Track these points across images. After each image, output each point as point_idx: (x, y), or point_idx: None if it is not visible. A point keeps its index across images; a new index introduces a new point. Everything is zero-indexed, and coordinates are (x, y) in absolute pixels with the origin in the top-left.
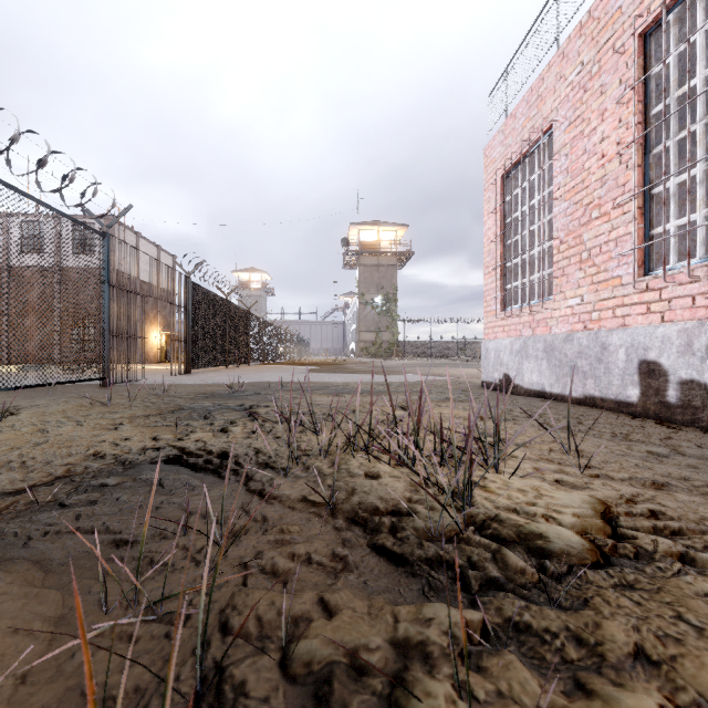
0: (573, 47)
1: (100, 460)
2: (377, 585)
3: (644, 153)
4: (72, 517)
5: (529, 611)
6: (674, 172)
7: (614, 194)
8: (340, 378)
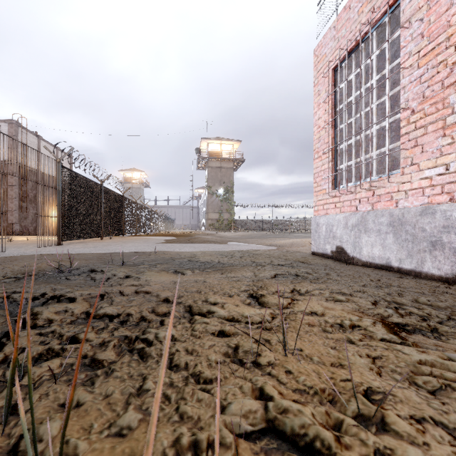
0: None
1: None
2: None
3: None
4: None
5: None
6: None
7: None
8: (189, 249)
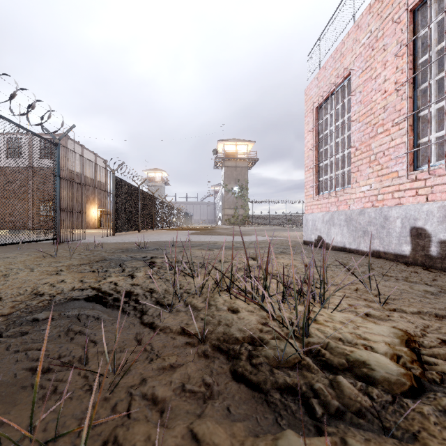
0: (365, 20)
1: (38, 298)
2: (238, 413)
3: (413, 89)
4: (3, 347)
5: (369, 443)
6: (434, 101)
7: (393, 116)
8: (211, 239)
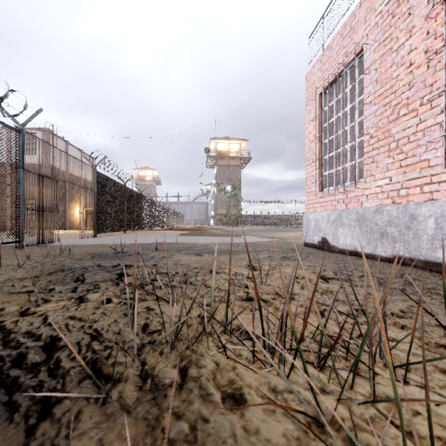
0: None
1: None
2: None
3: None
4: None
5: None
6: None
7: (422, 93)
8: (202, 240)
